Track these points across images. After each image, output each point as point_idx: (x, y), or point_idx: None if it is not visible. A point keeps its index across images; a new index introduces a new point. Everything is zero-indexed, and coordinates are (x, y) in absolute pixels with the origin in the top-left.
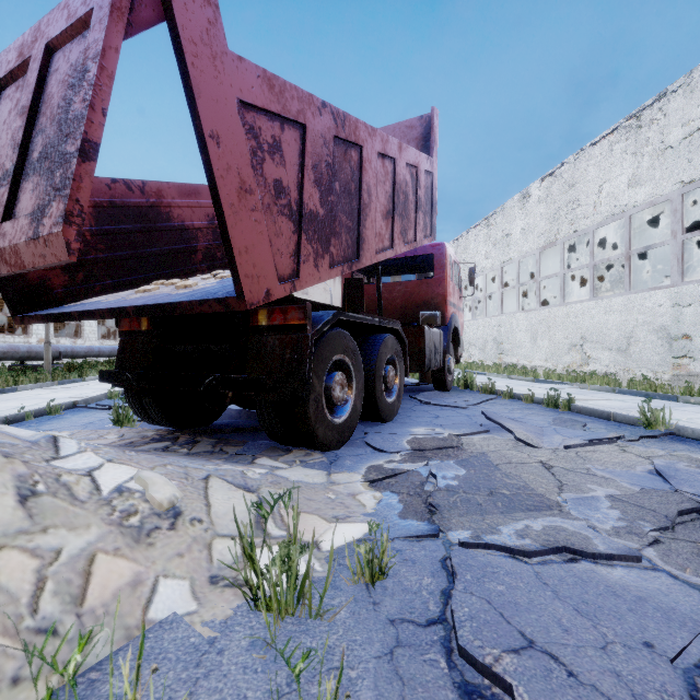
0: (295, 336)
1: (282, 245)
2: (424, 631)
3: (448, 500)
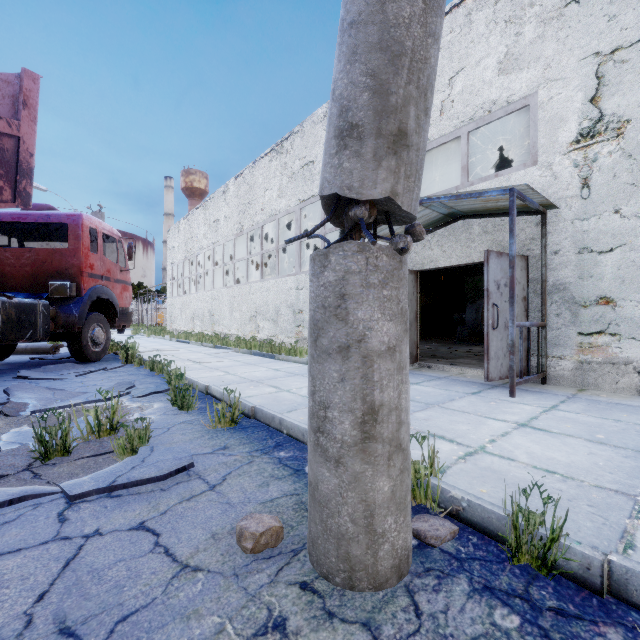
0: None
1: None
2: None
3: None
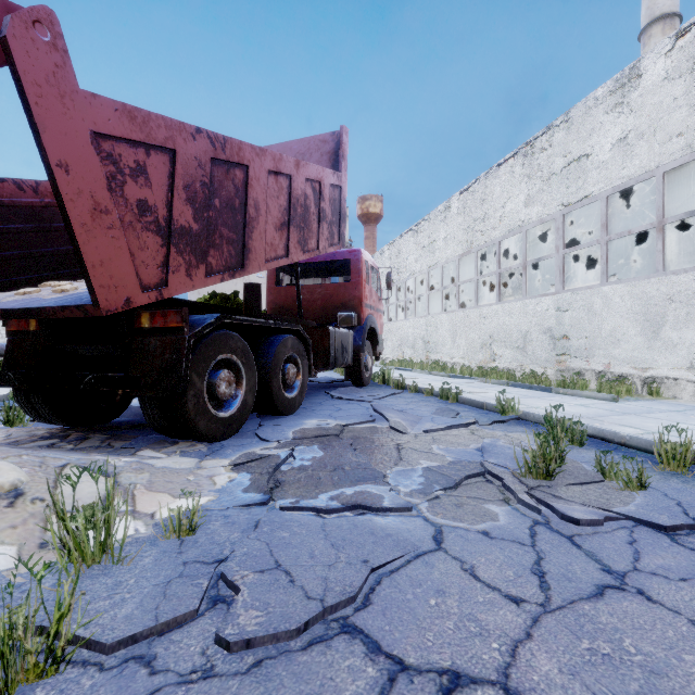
0: (175, 337)
1: (148, 257)
2: (207, 567)
3: (295, 477)
